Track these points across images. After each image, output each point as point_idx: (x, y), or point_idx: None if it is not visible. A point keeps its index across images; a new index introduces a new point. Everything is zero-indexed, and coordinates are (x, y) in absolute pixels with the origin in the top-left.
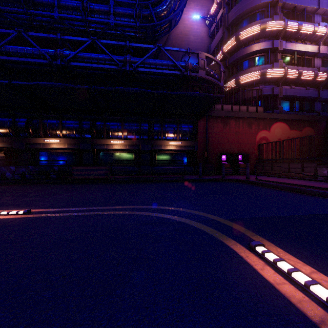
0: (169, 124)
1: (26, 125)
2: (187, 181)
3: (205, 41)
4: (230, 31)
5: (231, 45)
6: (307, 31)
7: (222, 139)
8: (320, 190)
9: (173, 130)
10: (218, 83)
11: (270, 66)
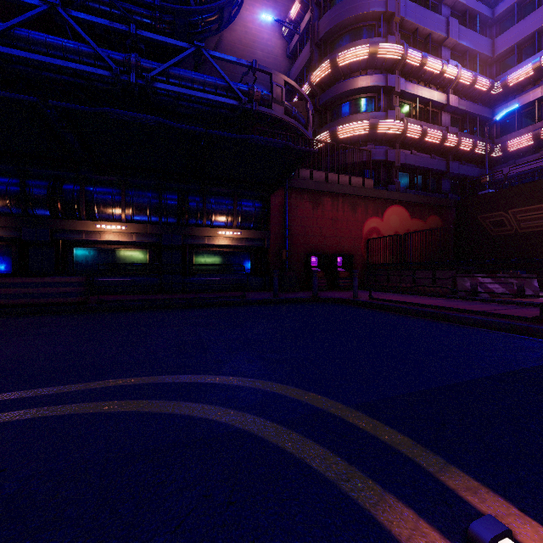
0: (218, 198)
1: None
2: (253, 304)
3: (281, 63)
4: (323, 51)
5: (324, 74)
6: (433, 69)
7: (311, 229)
8: (481, 317)
9: (226, 209)
10: (305, 133)
11: (383, 115)
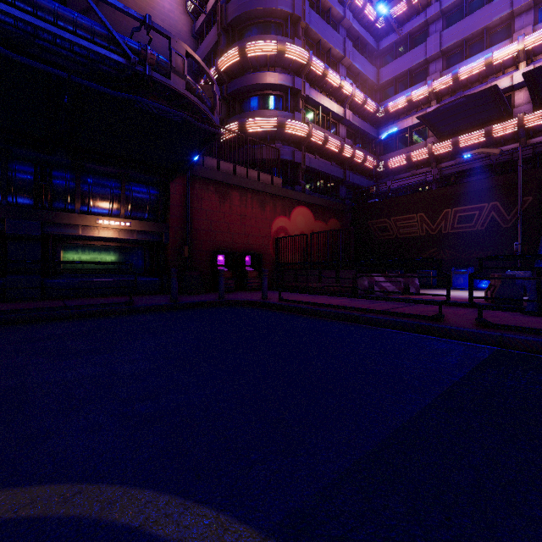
0: (99, 179)
1: None
2: (142, 312)
3: (185, 41)
4: (231, 37)
5: (232, 61)
6: (333, 81)
7: (218, 225)
8: (389, 318)
9: (110, 193)
10: (211, 117)
11: (290, 115)
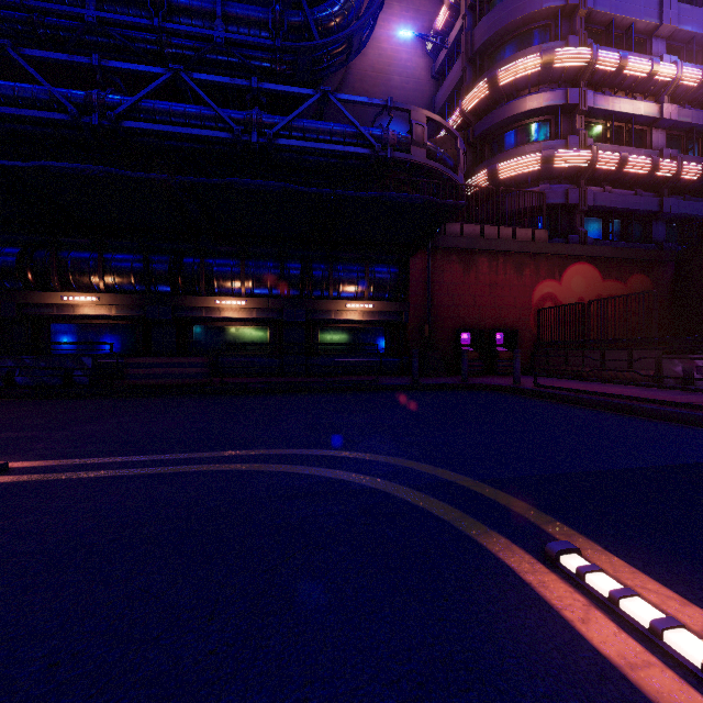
0: (347, 265)
1: (19, 262)
2: (387, 390)
3: (424, 87)
4: (478, 67)
5: (480, 97)
6: (637, 72)
7: (462, 298)
8: (676, 409)
9: (356, 277)
10: (453, 177)
11: (561, 143)
